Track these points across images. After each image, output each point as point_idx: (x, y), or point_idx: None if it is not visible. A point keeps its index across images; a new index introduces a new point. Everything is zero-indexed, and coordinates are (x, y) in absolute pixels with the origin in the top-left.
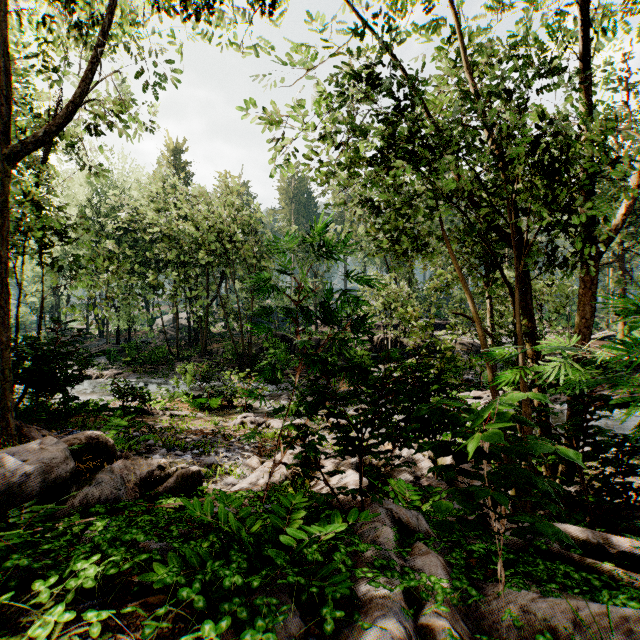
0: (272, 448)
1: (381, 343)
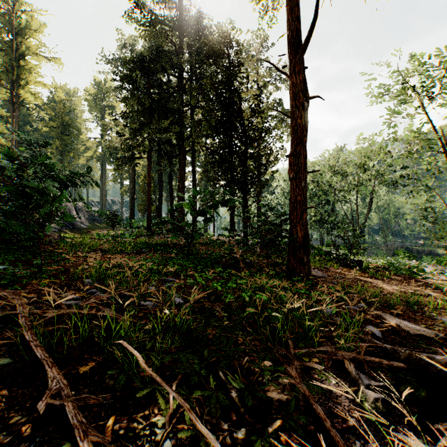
0: None
1: None
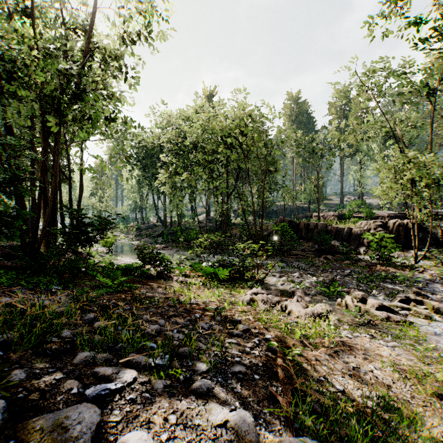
0: (300, 360)
1: (398, 228)
